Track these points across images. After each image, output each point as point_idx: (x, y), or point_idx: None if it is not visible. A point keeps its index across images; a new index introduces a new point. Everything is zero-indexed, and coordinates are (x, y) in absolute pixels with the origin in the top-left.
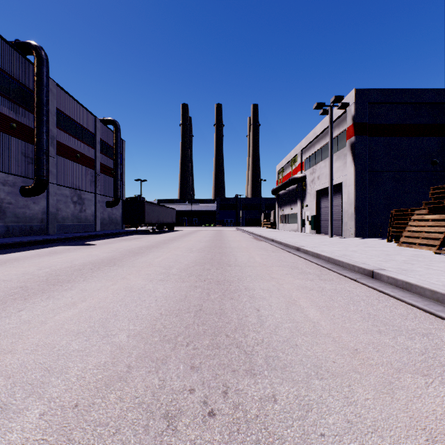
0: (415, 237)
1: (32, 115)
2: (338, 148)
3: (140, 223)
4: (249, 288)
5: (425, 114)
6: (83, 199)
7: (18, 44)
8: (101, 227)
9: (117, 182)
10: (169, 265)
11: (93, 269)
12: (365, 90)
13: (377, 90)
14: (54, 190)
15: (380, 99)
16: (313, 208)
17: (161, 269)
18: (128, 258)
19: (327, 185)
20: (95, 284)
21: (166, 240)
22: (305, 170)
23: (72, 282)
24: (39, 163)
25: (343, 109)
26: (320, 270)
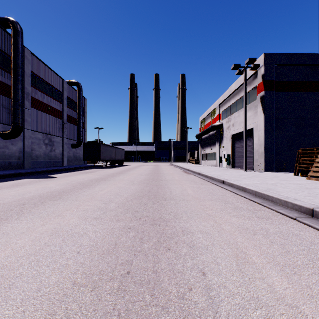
0: None
1: (10, 75)
2: (249, 101)
3: (96, 160)
4: (186, 231)
5: None
6: (52, 142)
7: None
8: (67, 163)
9: (79, 129)
10: (109, 198)
11: (36, 203)
12: (272, 54)
13: (282, 54)
14: (29, 134)
15: (284, 62)
16: (228, 148)
17: (101, 203)
18: (76, 190)
19: (240, 130)
20: (25, 223)
21: (115, 173)
22: (222, 120)
23: (2, 221)
24: (15, 112)
25: (254, 70)
26: (251, 204)
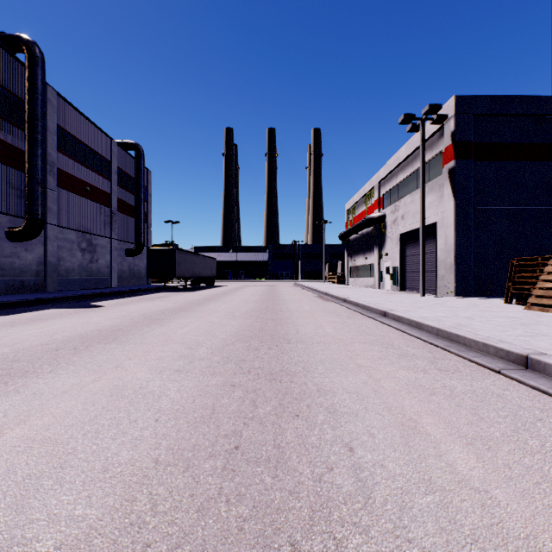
0: (551, 297)
1: (23, 133)
2: (430, 177)
3: (169, 277)
4: (324, 390)
5: (549, 130)
6: (94, 246)
7: (3, 38)
8: (119, 282)
9: (139, 224)
10: (196, 340)
11: (78, 348)
12: (469, 97)
13: (486, 97)
14: (54, 233)
15: (489, 110)
16: (395, 257)
17: (183, 348)
18: (140, 328)
19: (415, 226)
20: (65, 379)
21: (201, 299)
22: (384, 208)
23: (29, 376)
24: (31, 196)
25: (438, 124)
26: (430, 349)
